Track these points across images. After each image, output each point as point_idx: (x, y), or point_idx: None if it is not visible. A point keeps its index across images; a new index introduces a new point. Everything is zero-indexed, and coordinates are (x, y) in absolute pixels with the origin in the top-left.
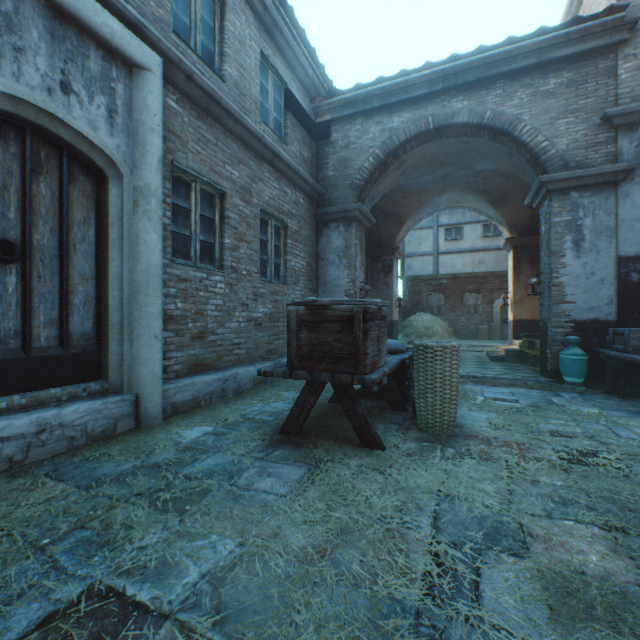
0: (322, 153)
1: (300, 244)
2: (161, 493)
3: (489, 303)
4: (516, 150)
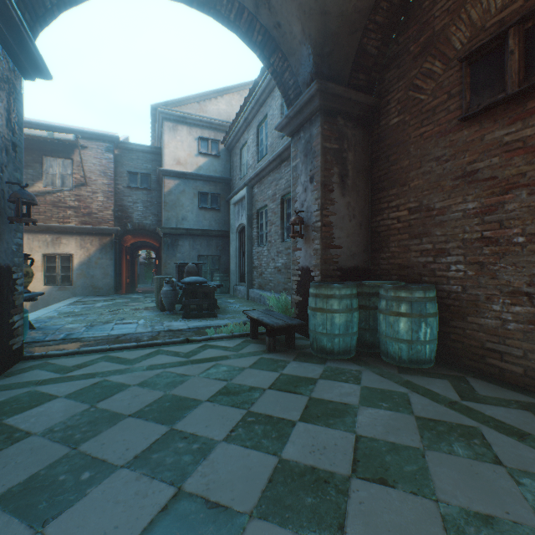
0: None
1: None
2: None
3: None
4: None
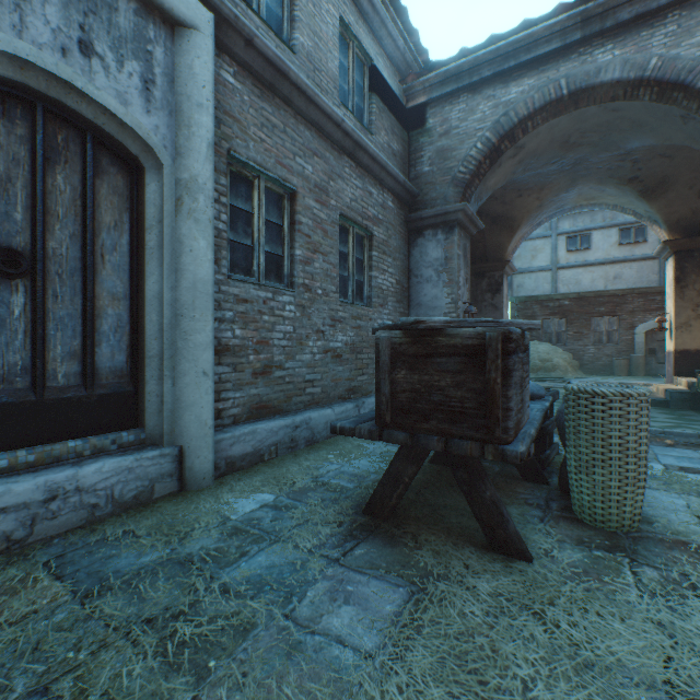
0: (415, 145)
1: (388, 257)
2: (179, 623)
3: (628, 329)
4: (697, 109)
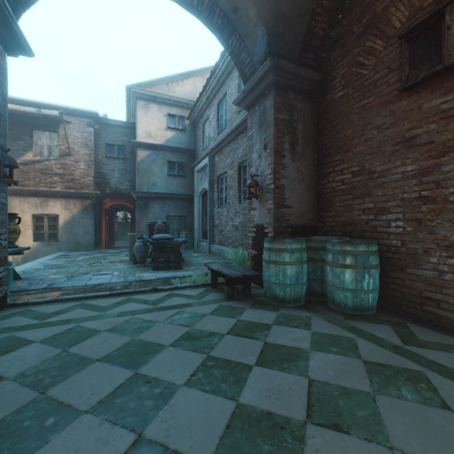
0: None
1: None
2: None
3: None
4: None
